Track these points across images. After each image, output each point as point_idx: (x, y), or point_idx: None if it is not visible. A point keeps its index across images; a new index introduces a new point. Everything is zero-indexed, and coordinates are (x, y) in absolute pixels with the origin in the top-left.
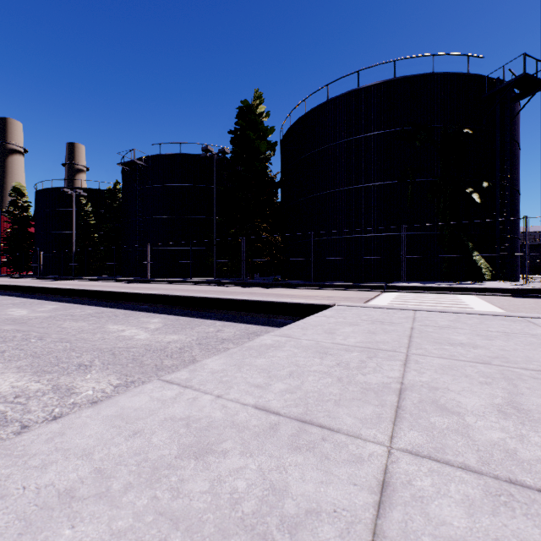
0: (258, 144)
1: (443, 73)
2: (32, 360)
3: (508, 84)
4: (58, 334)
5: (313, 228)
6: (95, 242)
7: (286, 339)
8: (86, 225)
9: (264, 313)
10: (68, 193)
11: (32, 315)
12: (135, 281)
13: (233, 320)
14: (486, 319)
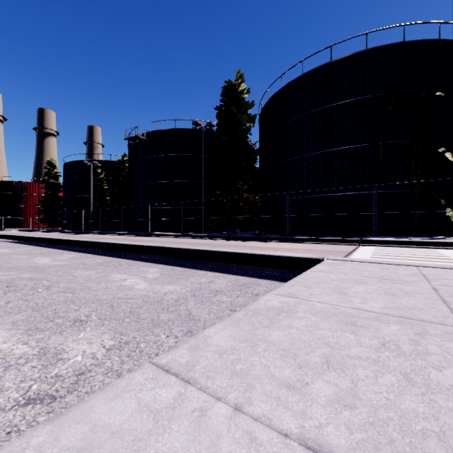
0: (240, 117)
1: (414, 41)
2: (30, 314)
3: None
4: (68, 282)
5: (289, 189)
6: (108, 203)
7: (293, 300)
8: (101, 190)
9: (252, 265)
10: (87, 164)
11: (52, 263)
12: (138, 234)
13: (223, 271)
14: None
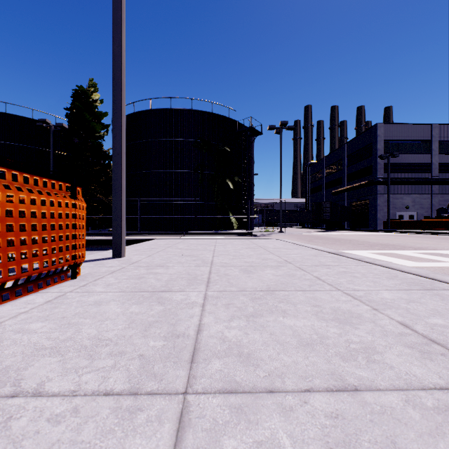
0: (94, 124)
1: (217, 114)
2: None
3: (246, 129)
4: None
5: (140, 195)
6: None
7: (143, 244)
8: None
9: None
10: None
11: None
12: None
13: (103, 250)
14: (206, 239)
